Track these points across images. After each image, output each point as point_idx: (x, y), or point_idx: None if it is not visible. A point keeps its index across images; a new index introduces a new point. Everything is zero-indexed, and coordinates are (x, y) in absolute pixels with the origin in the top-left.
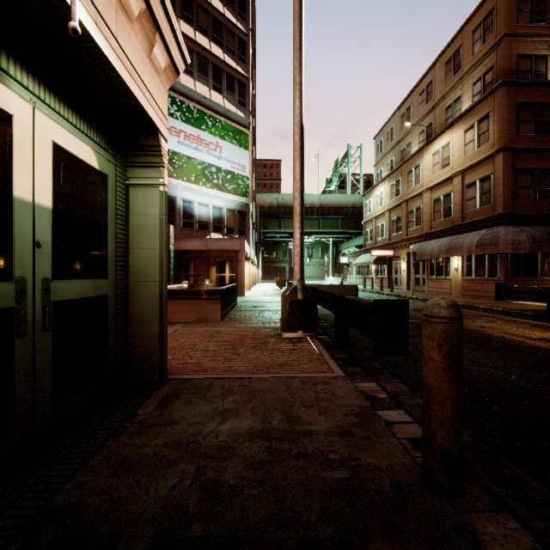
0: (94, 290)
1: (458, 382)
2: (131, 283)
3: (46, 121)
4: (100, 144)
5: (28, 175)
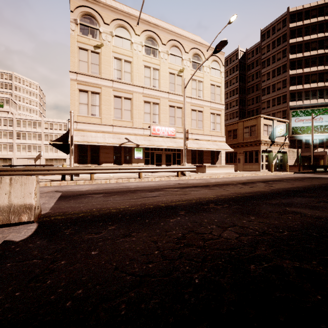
0: (281, 163)
1: (299, 167)
2: (284, 163)
3: (279, 154)
4: (282, 154)
5: (278, 157)
